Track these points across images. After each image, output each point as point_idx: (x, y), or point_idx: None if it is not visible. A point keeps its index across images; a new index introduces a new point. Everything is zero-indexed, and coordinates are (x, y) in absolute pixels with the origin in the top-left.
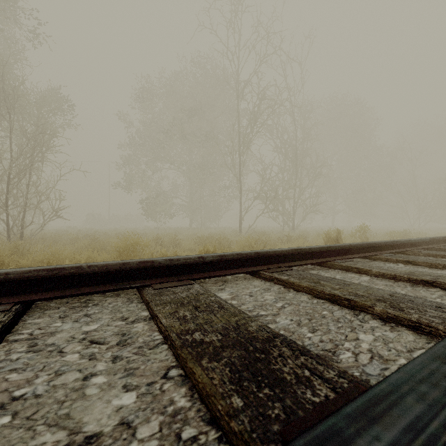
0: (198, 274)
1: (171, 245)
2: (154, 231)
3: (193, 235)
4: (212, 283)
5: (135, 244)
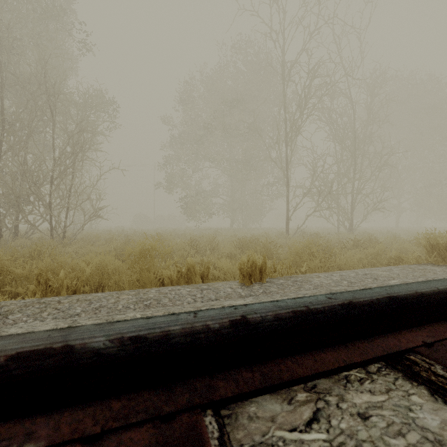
0: (232, 376)
1: (208, 248)
2: (194, 231)
3: (233, 236)
4: (274, 398)
5: (153, 250)
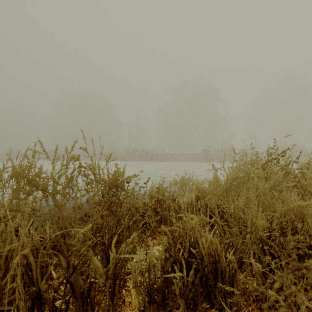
0: None
1: None
2: None
3: None
4: None
5: None
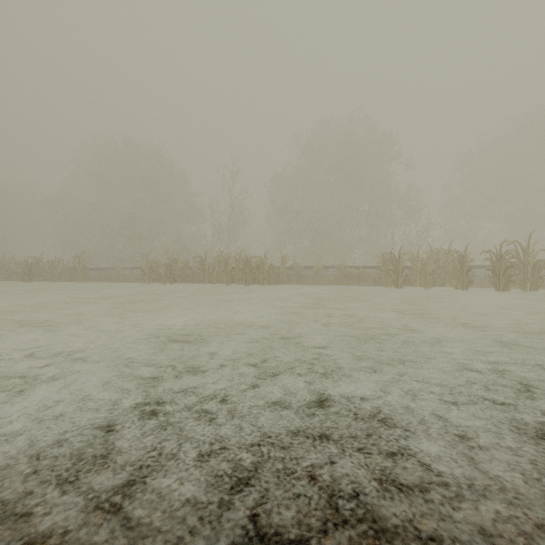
0: None
1: None
2: None
3: None
4: None
5: None
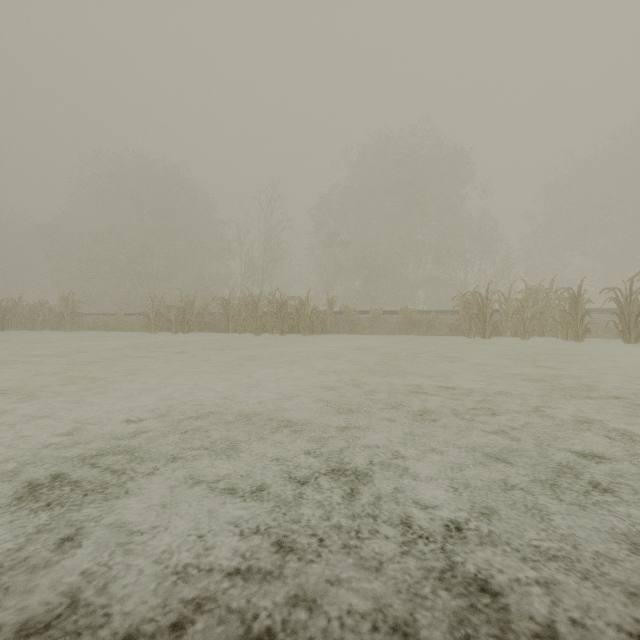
0: None
1: None
2: None
3: None
4: None
5: None
